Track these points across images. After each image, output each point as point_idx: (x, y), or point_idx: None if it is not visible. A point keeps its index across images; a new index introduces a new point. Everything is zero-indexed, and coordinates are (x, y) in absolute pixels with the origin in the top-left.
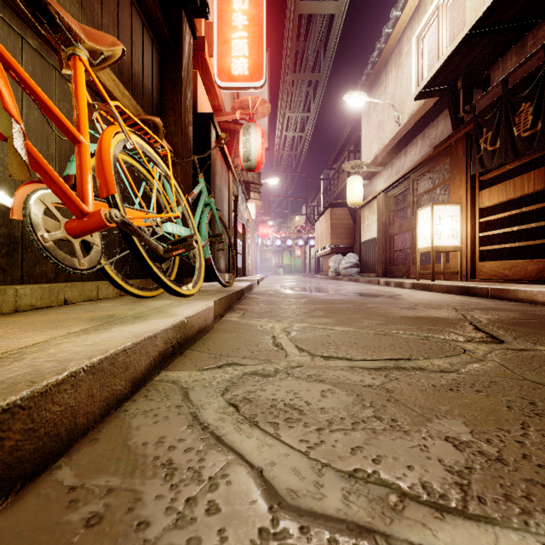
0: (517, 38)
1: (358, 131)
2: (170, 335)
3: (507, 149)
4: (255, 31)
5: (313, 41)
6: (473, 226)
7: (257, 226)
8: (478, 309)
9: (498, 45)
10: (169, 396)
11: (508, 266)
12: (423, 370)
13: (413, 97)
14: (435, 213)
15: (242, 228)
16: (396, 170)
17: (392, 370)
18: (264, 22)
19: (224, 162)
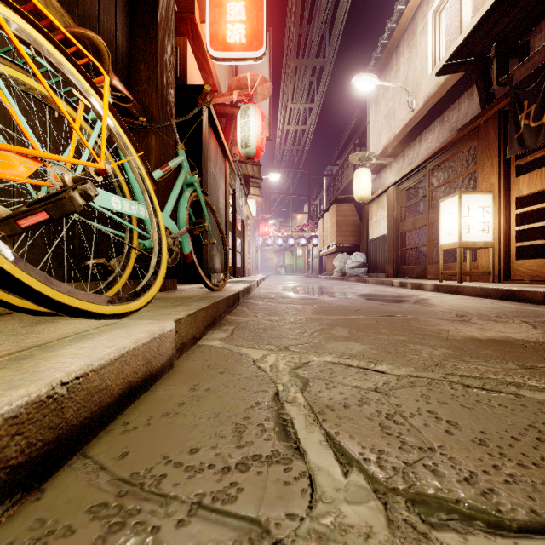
0: None
1: (364, 124)
2: None
3: None
4: None
5: (318, 21)
6: (507, 219)
7: (258, 225)
8: None
9: (542, 2)
10: None
11: None
12: None
13: (430, 78)
14: (463, 203)
15: (241, 225)
16: (409, 161)
17: None
18: None
19: (220, 148)
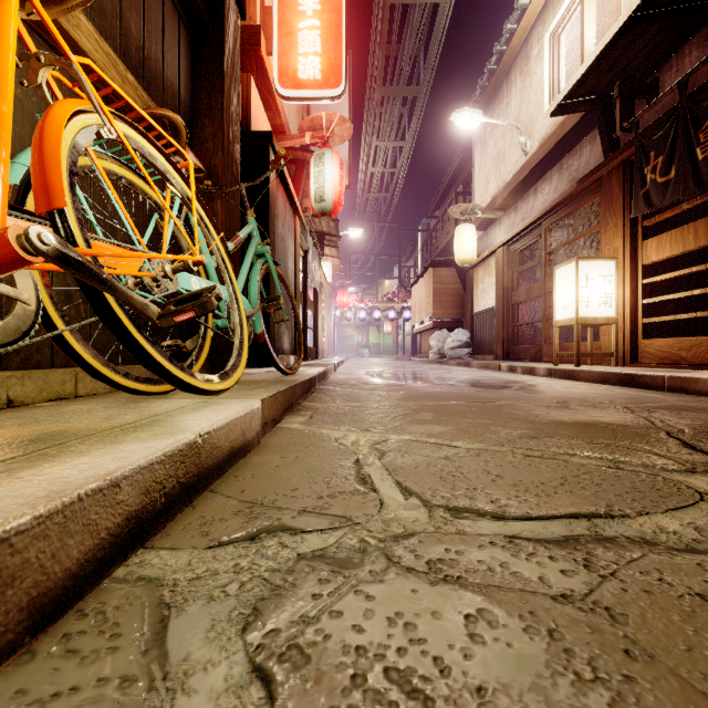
0: (698, 25)
1: (469, 166)
2: (160, 473)
3: (687, 179)
4: (331, 18)
5: (410, 42)
6: (633, 290)
7: (334, 293)
8: (662, 409)
9: (671, 35)
10: (121, 636)
11: (687, 346)
12: (653, 545)
13: (546, 115)
14: (581, 271)
15: (314, 295)
16: (522, 216)
17: (591, 545)
18: (343, 6)
19: (288, 203)
